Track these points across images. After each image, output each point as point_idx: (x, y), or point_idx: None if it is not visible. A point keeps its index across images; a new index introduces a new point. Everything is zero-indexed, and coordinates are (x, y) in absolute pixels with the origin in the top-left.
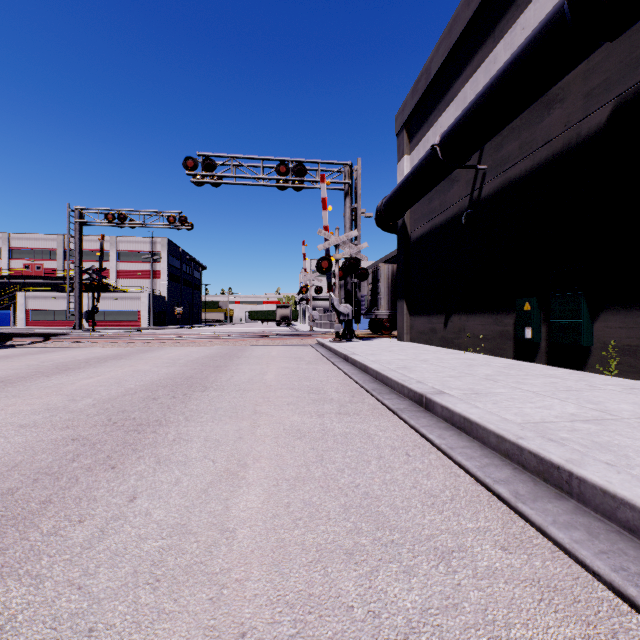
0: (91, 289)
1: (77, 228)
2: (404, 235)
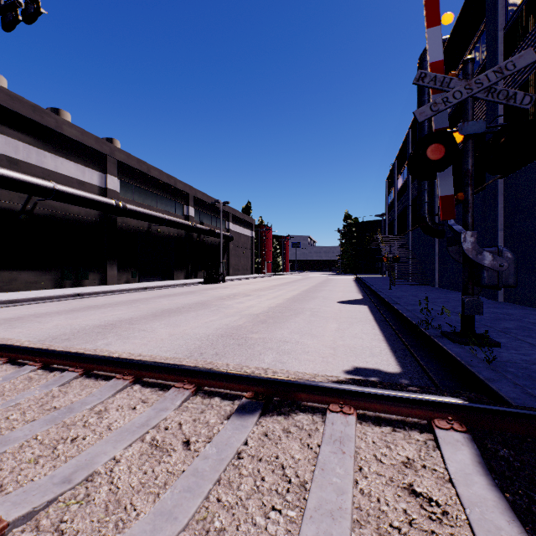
0: None
1: None
2: None
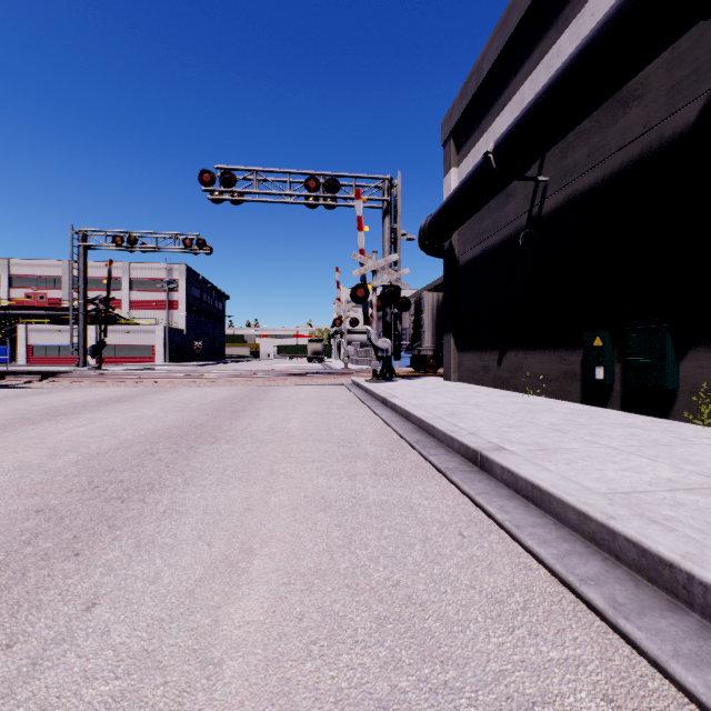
0: (97, 321)
1: (81, 252)
2: (451, 259)
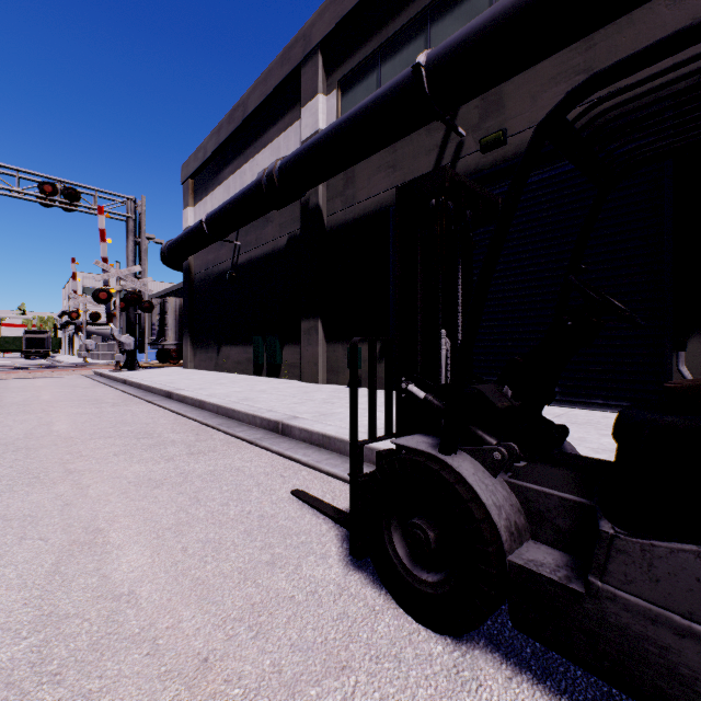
0: None
1: None
2: (189, 276)
